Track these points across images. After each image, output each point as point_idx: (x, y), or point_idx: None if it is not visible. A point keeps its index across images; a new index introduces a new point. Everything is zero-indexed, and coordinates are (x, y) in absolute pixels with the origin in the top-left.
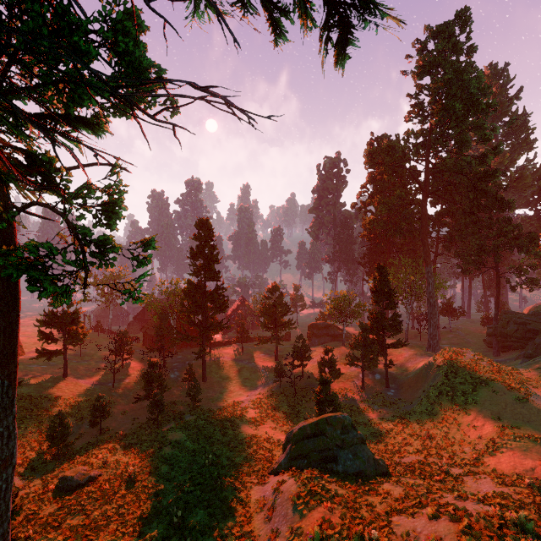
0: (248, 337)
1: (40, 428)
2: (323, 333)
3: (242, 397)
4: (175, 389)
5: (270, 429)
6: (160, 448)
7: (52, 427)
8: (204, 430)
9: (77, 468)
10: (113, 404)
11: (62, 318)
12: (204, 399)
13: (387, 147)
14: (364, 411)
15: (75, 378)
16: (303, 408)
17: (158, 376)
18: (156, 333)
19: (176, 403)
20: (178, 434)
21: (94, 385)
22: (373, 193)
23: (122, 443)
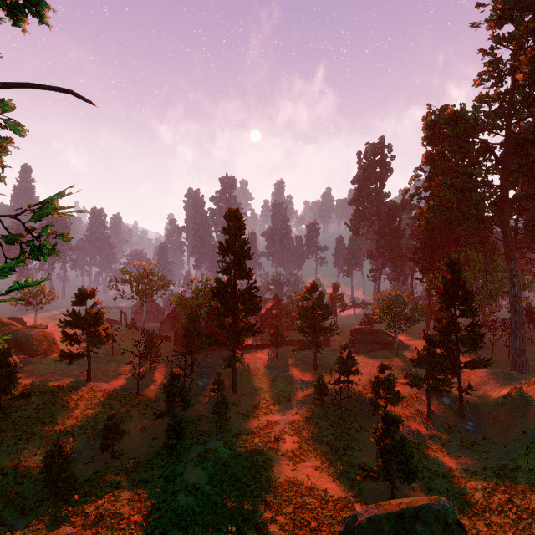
0: (282, 342)
1: (46, 448)
2: (369, 340)
3: (276, 416)
4: (202, 399)
5: (313, 471)
6: (173, 494)
7: (49, 457)
8: (230, 467)
9: (58, 532)
10: (134, 417)
11: (84, 318)
12: (234, 415)
13: (454, 115)
14: (437, 452)
15: (101, 381)
16: (354, 441)
17: (181, 389)
18: (184, 335)
19: (201, 419)
20: (198, 471)
21: (117, 392)
22: (431, 176)
23: (131, 478)
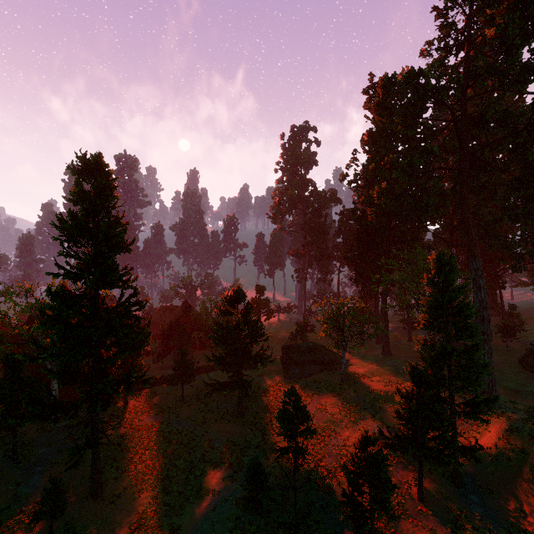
0: (192, 376)
1: None
2: (307, 359)
3: None
4: None
5: None
6: None
7: None
8: None
9: None
10: None
11: None
12: None
13: (417, 73)
14: None
15: None
16: None
17: None
18: None
19: None
20: None
21: None
22: (375, 158)
23: None
